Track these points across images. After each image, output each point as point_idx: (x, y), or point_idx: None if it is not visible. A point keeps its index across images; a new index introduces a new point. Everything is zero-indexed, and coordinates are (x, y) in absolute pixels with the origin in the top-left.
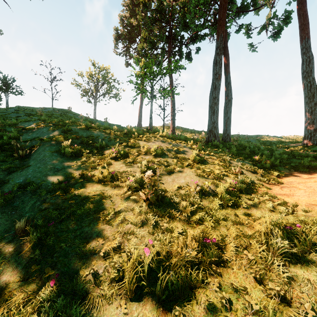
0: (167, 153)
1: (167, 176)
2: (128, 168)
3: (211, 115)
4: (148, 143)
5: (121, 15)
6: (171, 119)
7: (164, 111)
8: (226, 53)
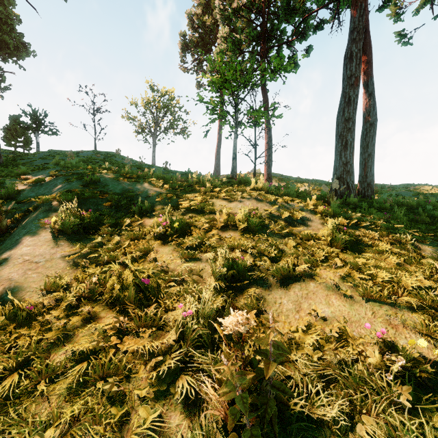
0: (270, 225)
1: (278, 291)
2: (185, 264)
3: (340, 151)
4: (231, 203)
5: (189, 12)
6: (266, 161)
7: (255, 148)
8: (365, 42)
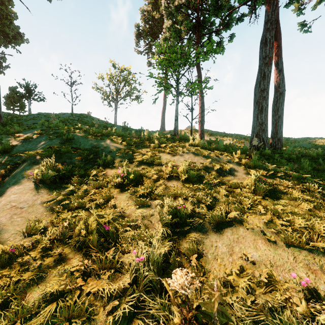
0: (205, 176)
1: (214, 235)
2: (138, 210)
3: (257, 114)
4: (174, 157)
5: (142, 9)
6: (199, 121)
7: (192, 111)
8: (276, 31)
